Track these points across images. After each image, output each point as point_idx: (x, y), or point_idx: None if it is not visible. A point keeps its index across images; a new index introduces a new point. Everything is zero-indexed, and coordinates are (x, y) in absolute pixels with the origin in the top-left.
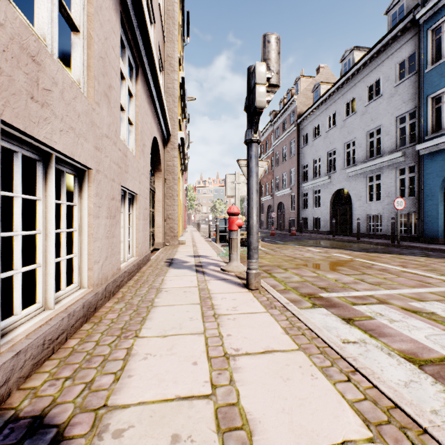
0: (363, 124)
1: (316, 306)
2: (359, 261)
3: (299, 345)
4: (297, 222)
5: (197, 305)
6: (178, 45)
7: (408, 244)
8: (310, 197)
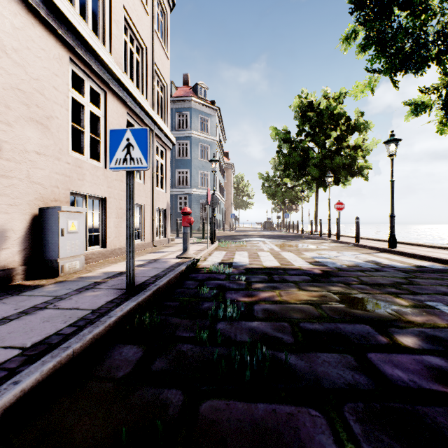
0: None
1: None
2: None
3: None
4: None
5: None
6: None
7: None
8: None
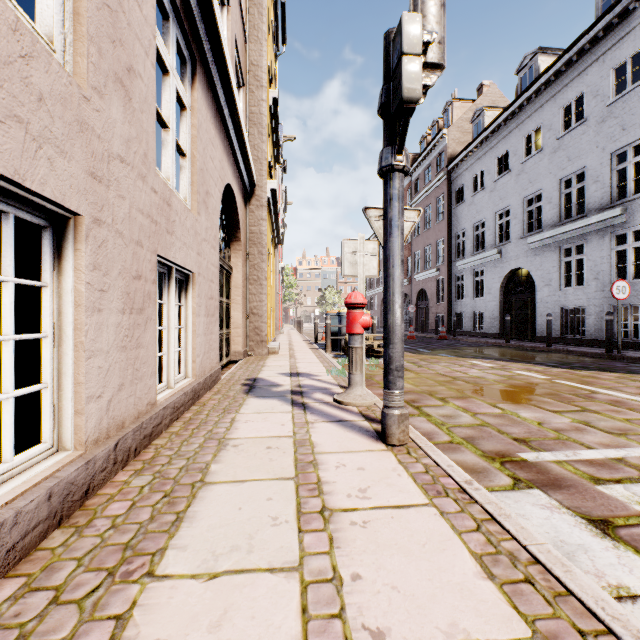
0: (554, 167)
1: (521, 486)
2: (566, 386)
3: (531, 624)
4: (447, 320)
5: (288, 482)
6: (267, 48)
7: (636, 355)
8: (468, 281)
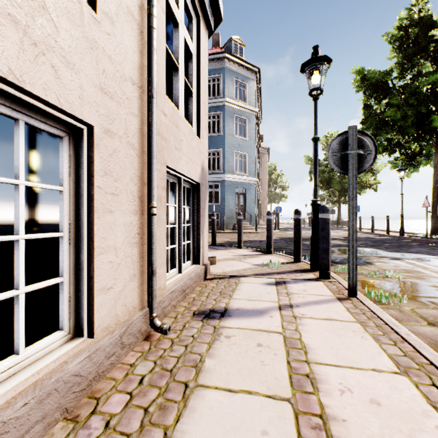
0: None
1: None
2: None
3: None
4: None
5: None
6: None
7: None
8: None
